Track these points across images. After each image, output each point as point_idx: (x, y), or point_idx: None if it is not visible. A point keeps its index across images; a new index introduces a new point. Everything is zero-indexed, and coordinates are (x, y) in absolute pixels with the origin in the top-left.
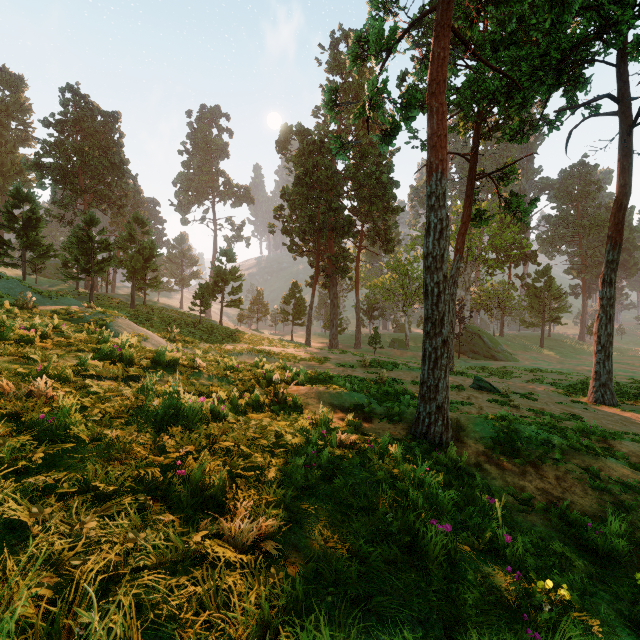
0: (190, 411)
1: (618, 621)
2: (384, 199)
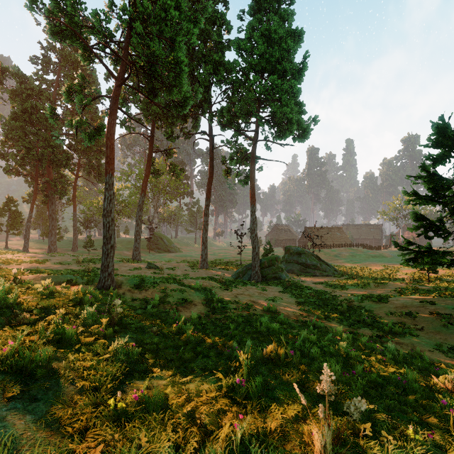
0: None
1: (139, 312)
2: (97, 144)
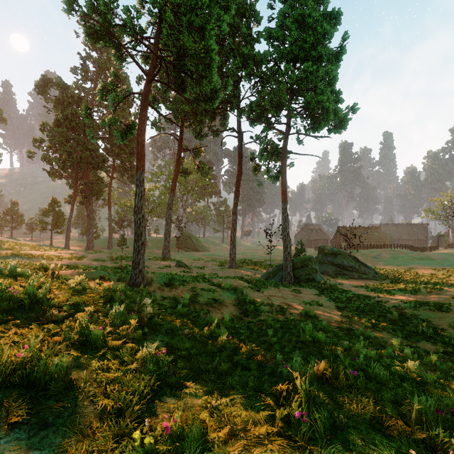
0: (24, 274)
1: (169, 311)
2: (130, 147)
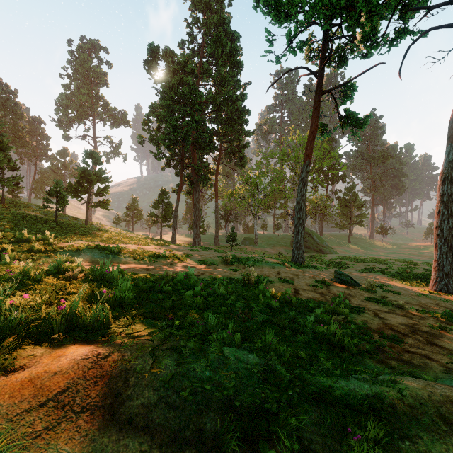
0: None
1: None
2: (238, 123)
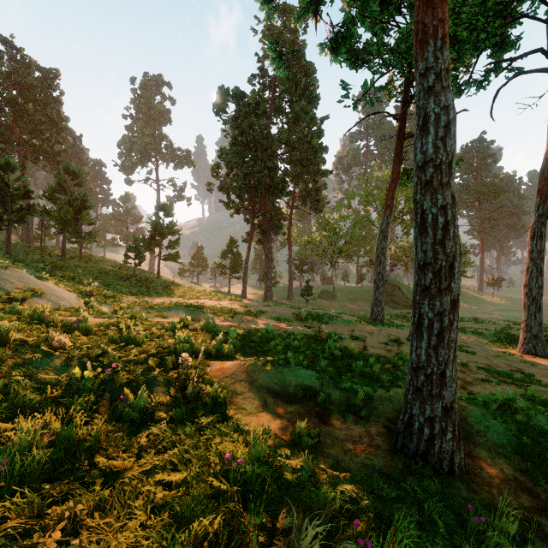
0: None
1: None
2: (314, 162)
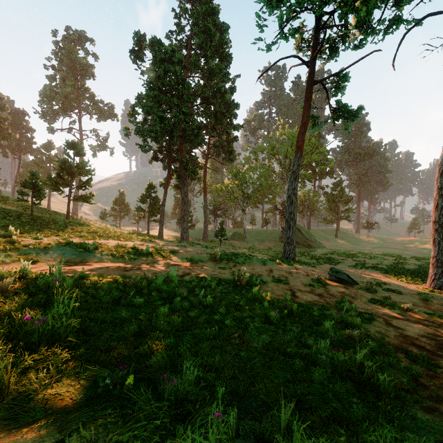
0: None
1: None
2: (227, 116)
